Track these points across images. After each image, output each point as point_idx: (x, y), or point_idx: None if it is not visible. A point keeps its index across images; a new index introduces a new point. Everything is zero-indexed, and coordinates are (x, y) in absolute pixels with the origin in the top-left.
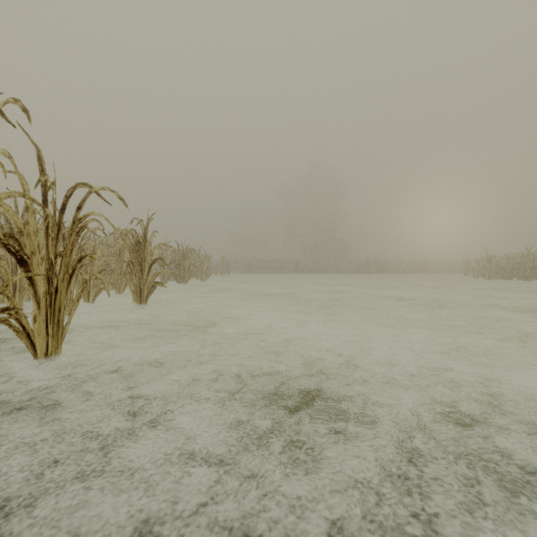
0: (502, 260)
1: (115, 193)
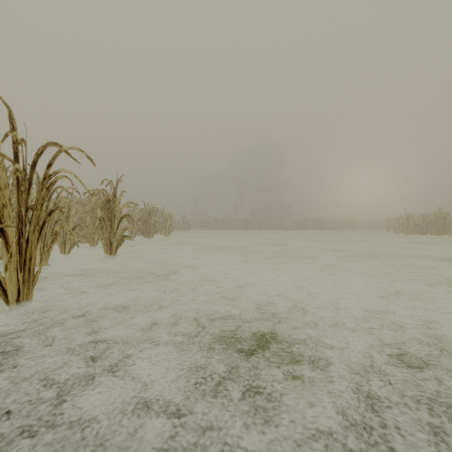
0: (418, 218)
1: (83, 152)
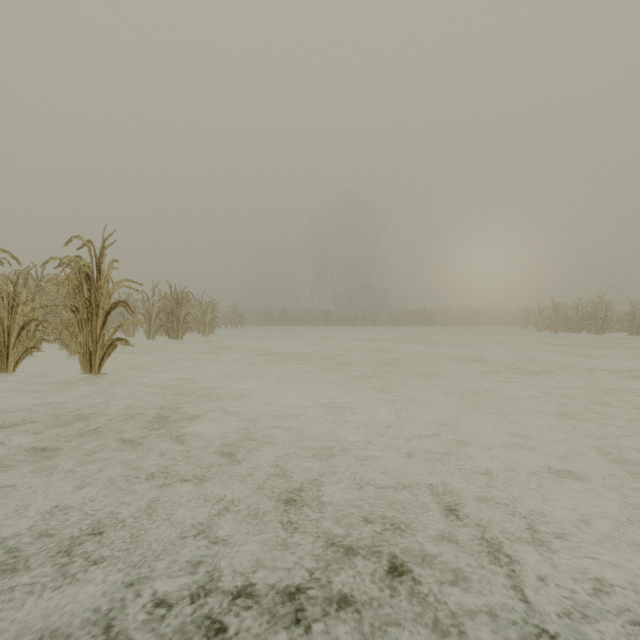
0: (568, 310)
1: None
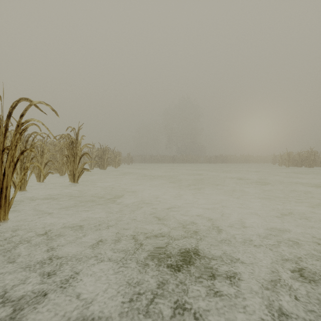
0: (295, 155)
1: (49, 106)
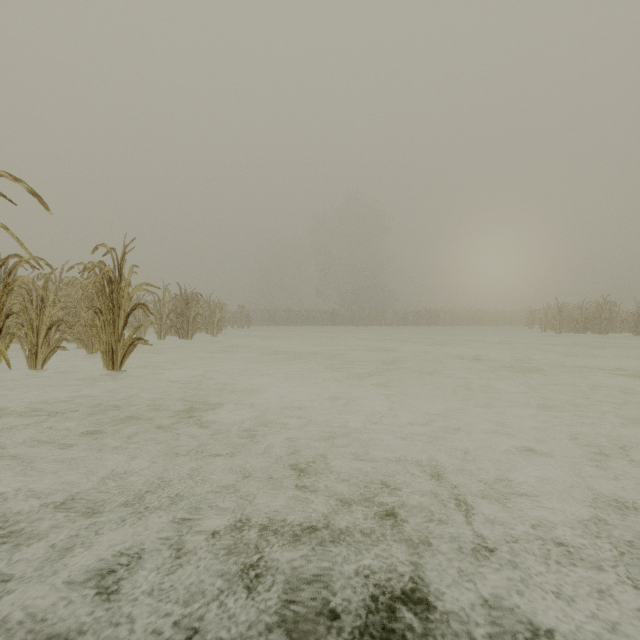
0: (573, 310)
1: (21, 182)
